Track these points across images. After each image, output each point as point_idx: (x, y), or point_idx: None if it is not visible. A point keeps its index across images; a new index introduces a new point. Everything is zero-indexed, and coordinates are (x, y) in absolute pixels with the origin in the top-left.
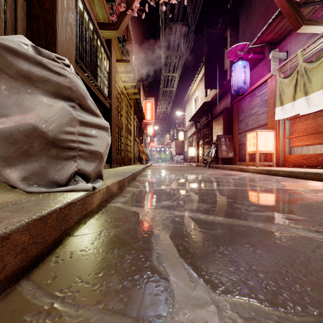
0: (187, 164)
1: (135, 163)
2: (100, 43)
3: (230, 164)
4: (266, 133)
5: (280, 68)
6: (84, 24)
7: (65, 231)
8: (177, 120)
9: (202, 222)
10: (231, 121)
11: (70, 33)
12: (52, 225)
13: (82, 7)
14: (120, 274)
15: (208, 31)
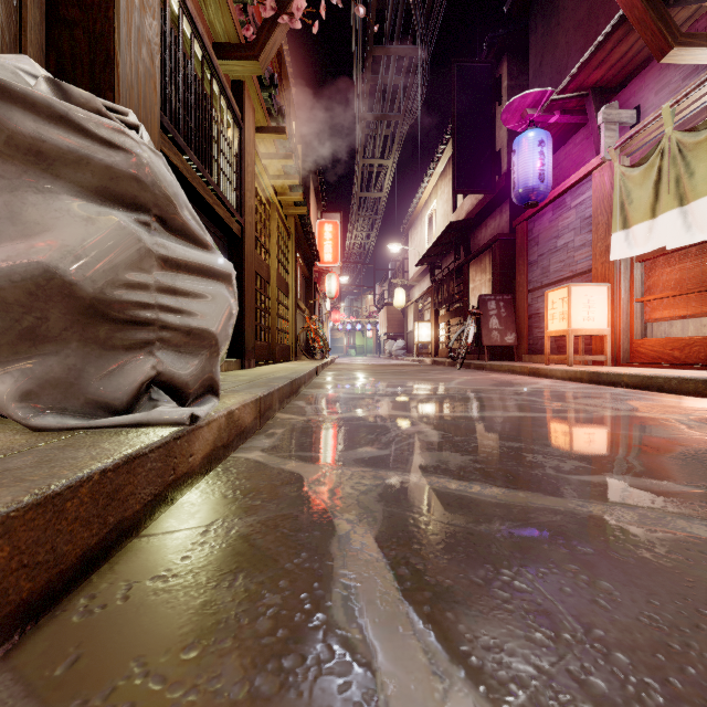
0: (413, 360)
1: (298, 358)
2: (219, 89)
3: (508, 359)
4: (590, 290)
5: (622, 144)
6: (182, 44)
7: (117, 528)
8: (391, 264)
9: (453, 500)
10: (510, 265)
11: (149, 61)
12: (80, 516)
13: (177, 7)
14: (246, 650)
15: (459, 65)
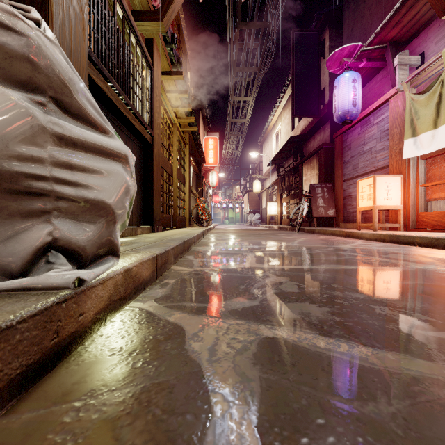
0: (265, 227)
1: (191, 225)
2: (135, 41)
3: (329, 226)
4: (388, 179)
5: (411, 79)
6: (107, 4)
7: None
8: (251, 165)
9: (326, 364)
10: (331, 164)
11: (78, 8)
12: None
13: None
14: None
15: (296, 33)
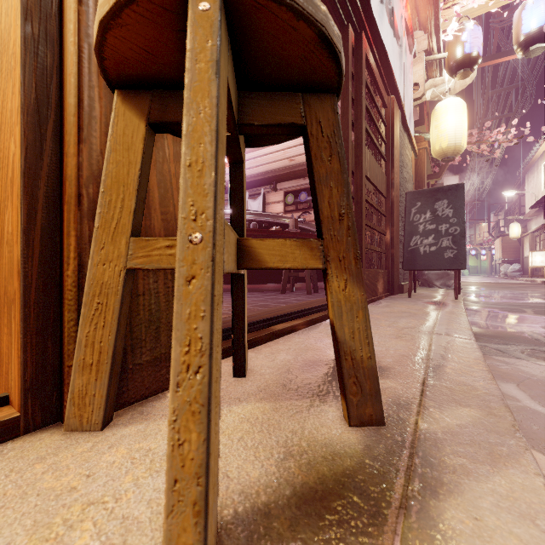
0: (526, 280)
1: None
2: None
3: None
4: None
5: None
6: None
7: None
8: (508, 196)
9: (504, 300)
10: None
11: None
12: None
13: None
14: (480, 301)
15: None
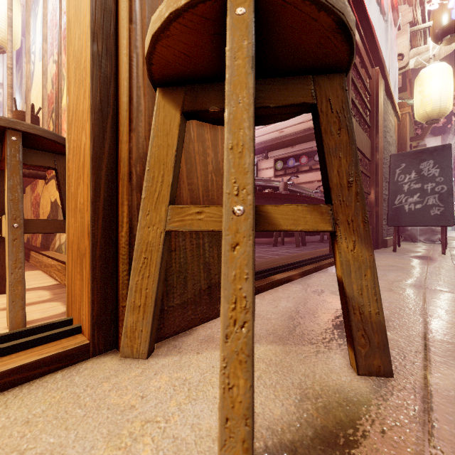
0: None
1: None
2: None
3: None
4: None
5: None
6: None
7: None
8: None
9: None
10: None
11: None
12: None
13: None
14: None
15: None
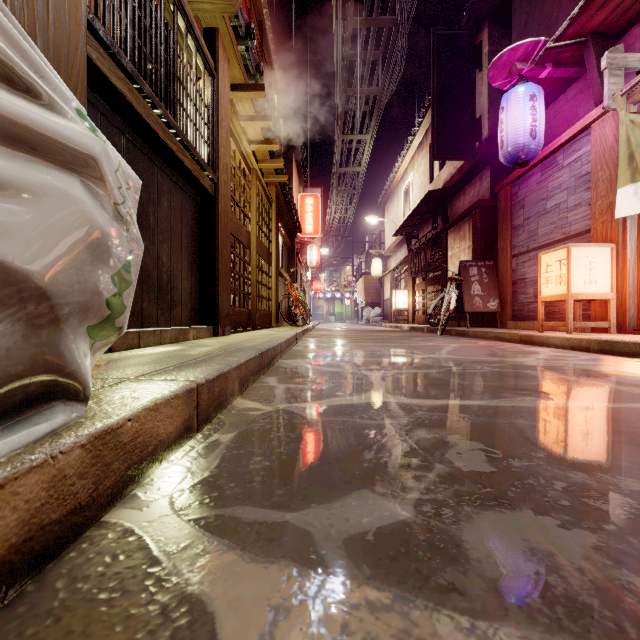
0: (390, 326)
1: (280, 324)
2: (185, 25)
3: (489, 326)
4: (591, 251)
5: (630, 89)
6: None
7: None
8: (368, 237)
9: None
10: (491, 231)
11: None
12: None
13: None
14: None
15: (438, 33)
